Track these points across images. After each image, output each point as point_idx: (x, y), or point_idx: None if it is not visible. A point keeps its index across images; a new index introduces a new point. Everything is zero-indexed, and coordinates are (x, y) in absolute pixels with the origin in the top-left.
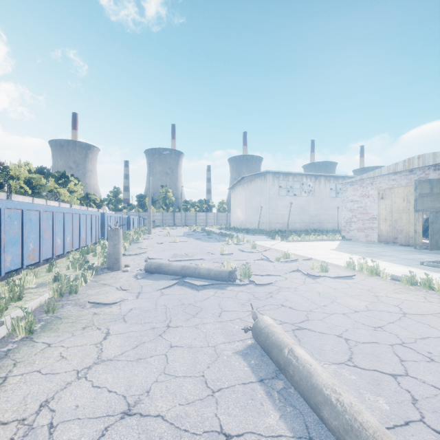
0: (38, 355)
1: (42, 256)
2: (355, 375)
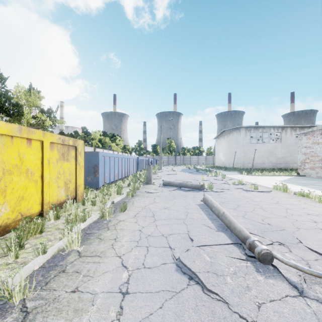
0: (137, 200)
1: (119, 177)
2: (232, 210)
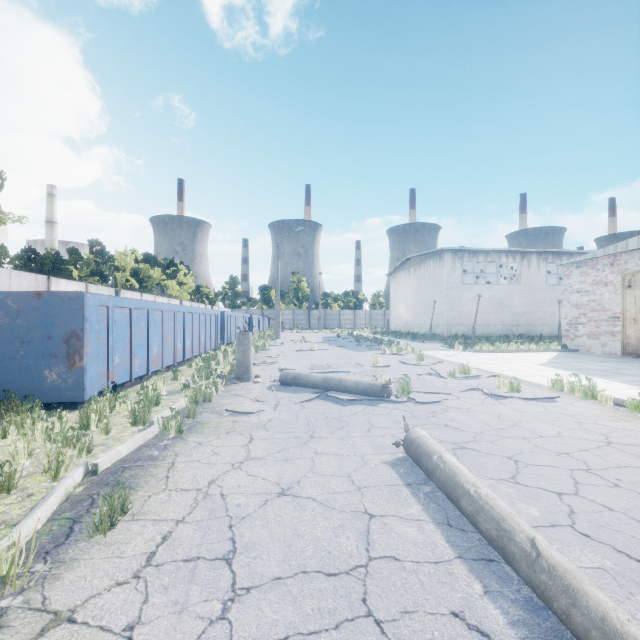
0: (193, 450)
1: (165, 363)
2: (513, 489)
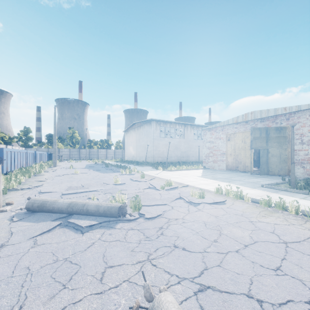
0: None
1: None
2: None
